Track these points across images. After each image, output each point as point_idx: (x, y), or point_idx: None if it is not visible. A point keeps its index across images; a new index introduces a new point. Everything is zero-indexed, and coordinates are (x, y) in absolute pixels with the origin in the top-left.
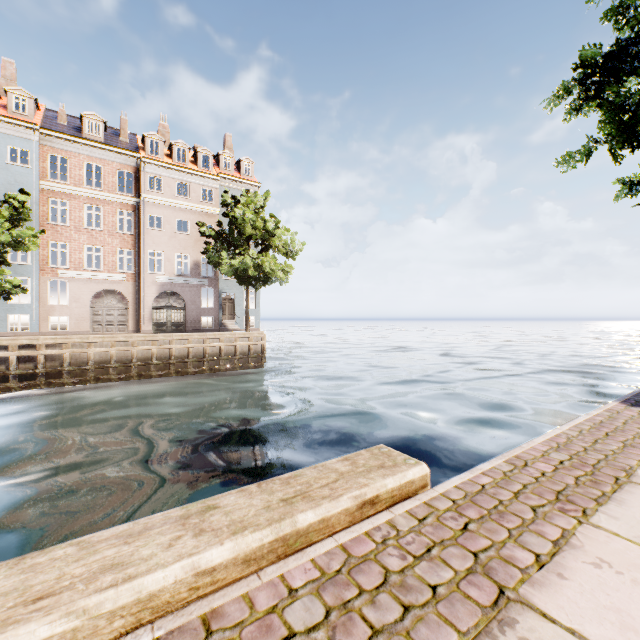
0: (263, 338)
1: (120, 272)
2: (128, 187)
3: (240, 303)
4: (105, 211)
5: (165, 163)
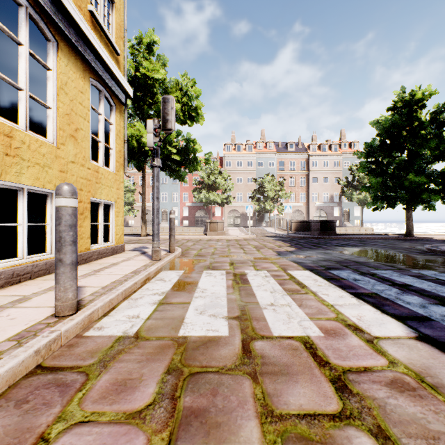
0: (373, 230)
1: (301, 202)
2: (303, 167)
3: (352, 213)
4: (295, 178)
5: (319, 154)
